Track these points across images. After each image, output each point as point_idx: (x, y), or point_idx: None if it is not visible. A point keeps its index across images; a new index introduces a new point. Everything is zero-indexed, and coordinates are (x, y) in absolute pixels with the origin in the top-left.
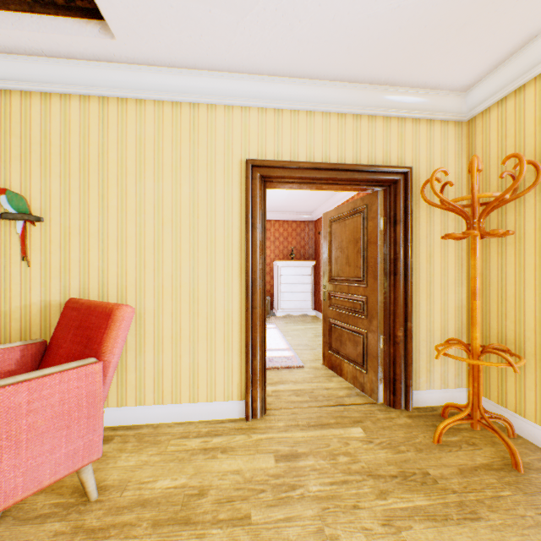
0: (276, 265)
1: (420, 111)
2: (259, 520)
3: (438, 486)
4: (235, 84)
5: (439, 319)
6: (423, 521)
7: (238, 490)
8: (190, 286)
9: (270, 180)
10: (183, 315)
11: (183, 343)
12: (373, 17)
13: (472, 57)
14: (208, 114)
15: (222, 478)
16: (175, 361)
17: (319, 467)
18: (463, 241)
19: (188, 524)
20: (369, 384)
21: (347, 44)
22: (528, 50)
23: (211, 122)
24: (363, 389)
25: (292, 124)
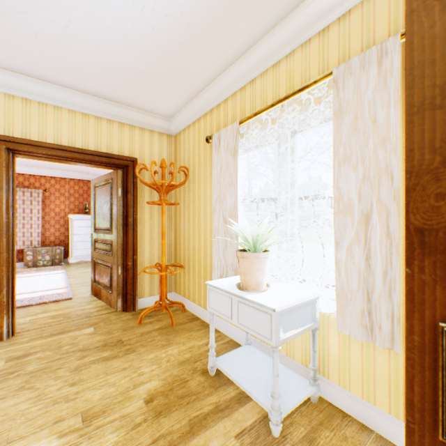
0: (70, 218)
1: (144, 124)
2: None
3: (123, 344)
4: None
5: (158, 253)
6: (101, 362)
7: None
8: None
9: (18, 152)
10: None
11: None
12: (87, 64)
13: (164, 103)
14: None
15: None
16: None
17: (44, 356)
18: (173, 206)
19: None
20: (114, 300)
21: (76, 73)
22: (188, 108)
23: None
24: (111, 304)
25: (41, 113)
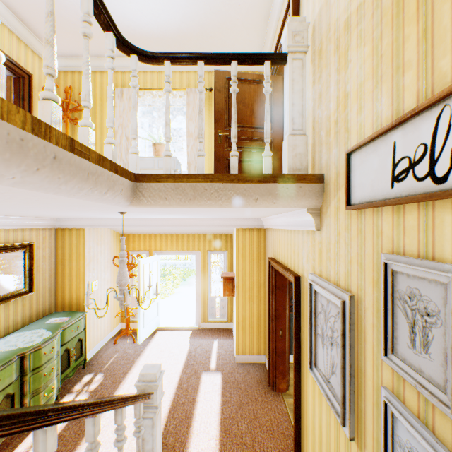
0: None
1: (37, 50)
2: None
3: None
4: None
5: None
6: None
7: None
8: None
9: None
10: None
11: None
12: None
13: (66, 46)
14: None
15: None
16: None
17: None
18: None
19: None
20: None
21: None
22: None
23: None
24: None
25: None
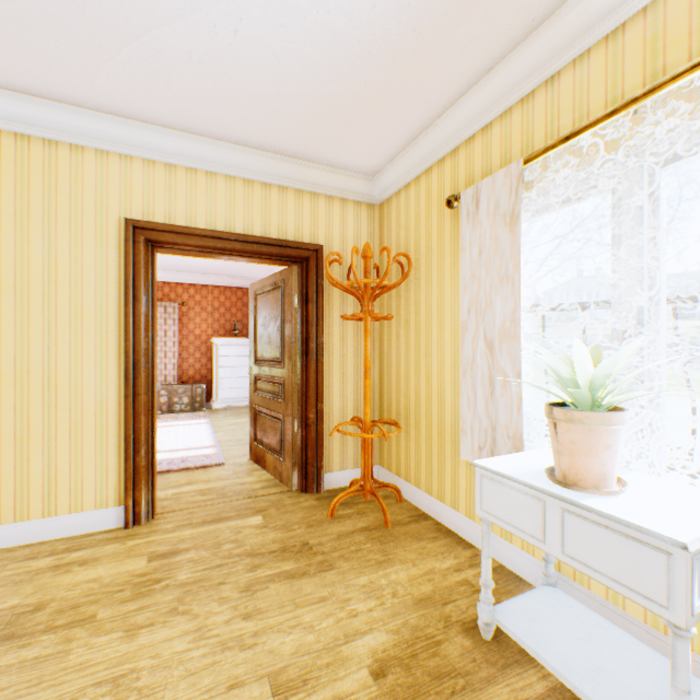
0: (214, 343)
1: (333, 189)
2: (106, 616)
3: (311, 551)
4: (110, 126)
5: (353, 399)
6: (283, 580)
7: (90, 596)
8: (45, 370)
9: (160, 245)
10: (34, 408)
11: (33, 443)
12: (257, 96)
13: (367, 150)
14: (72, 157)
15: (72, 589)
16: (21, 467)
17: (198, 558)
18: (376, 321)
19: (11, 639)
20: (286, 472)
21: (239, 114)
22: (408, 154)
23: (77, 167)
24: (282, 479)
25: (189, 184)
